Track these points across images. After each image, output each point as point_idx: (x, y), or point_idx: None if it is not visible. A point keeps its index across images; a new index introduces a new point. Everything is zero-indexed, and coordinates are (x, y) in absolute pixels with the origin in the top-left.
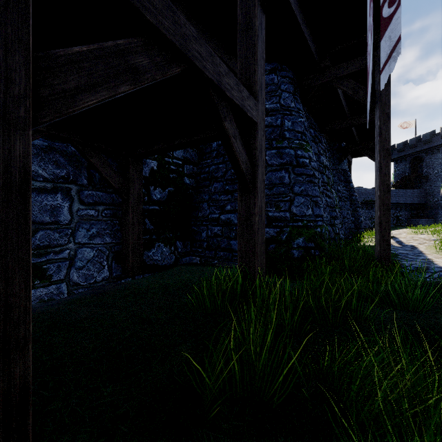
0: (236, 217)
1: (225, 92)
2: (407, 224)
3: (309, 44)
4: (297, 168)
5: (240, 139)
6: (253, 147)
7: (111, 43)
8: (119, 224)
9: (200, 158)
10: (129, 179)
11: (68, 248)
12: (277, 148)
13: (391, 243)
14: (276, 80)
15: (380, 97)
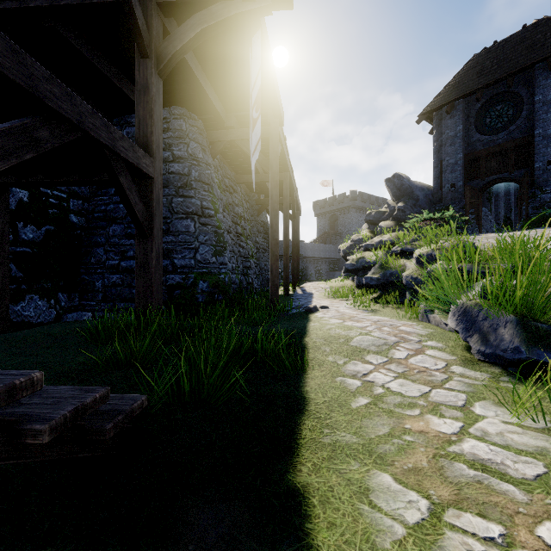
0: None
1: (120, 154)
2: (327, 278)
3: (215, 104)
4: (203, 218)
5: (136, 191)
6: (150, 198)
7: (19, 123)
8: None
9: (93, 193)
10: None
11: None
12: (184, 197)
13: (297, 292)
14: (185, 127)
15: (272, 166)
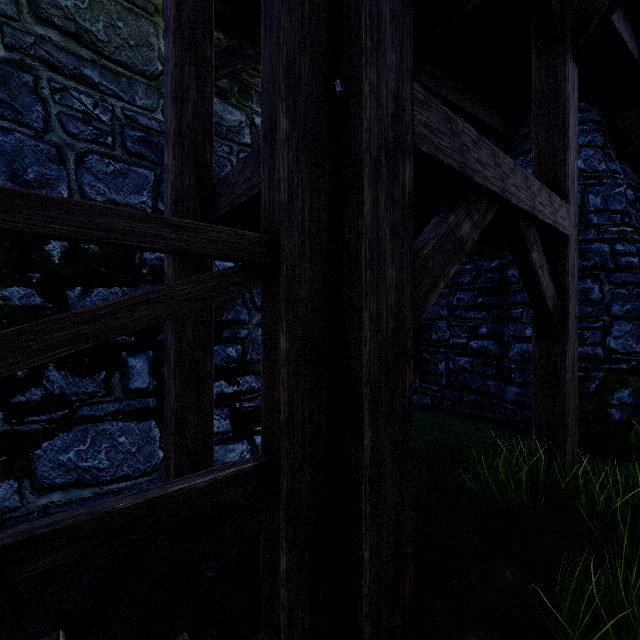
0: (497, 346)
1: (537, 216)
2: None
3: None
4: (616, 274)
5: (547, 266)
6: (560, 270)
7: (445, 226)
8: None
9: None
10: None
11: None
12: None
13: None
14: None
15: None
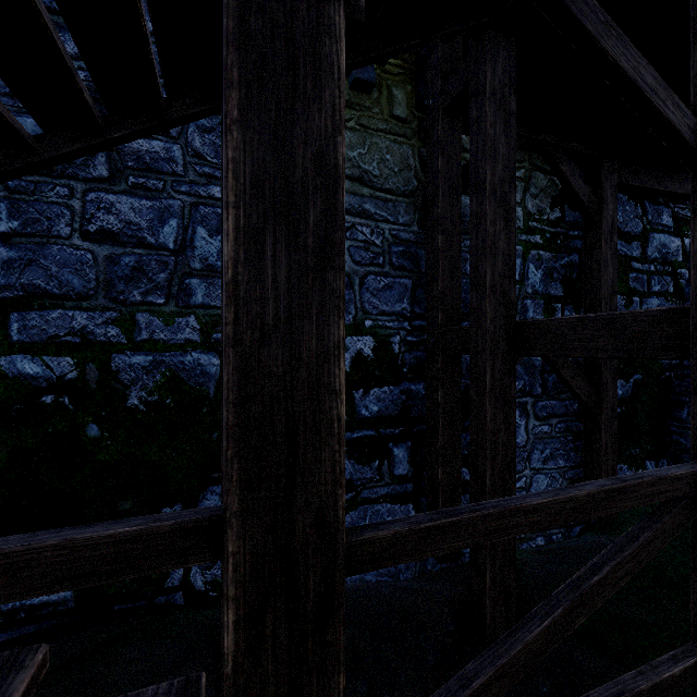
0: None
1: None
2: None
3: None
4: None
5: None
6: None
7: None
8: (572, 441)
9: None
10: (600, 386)
11: (524, 475)
12: None
13: None
14: None
15: None
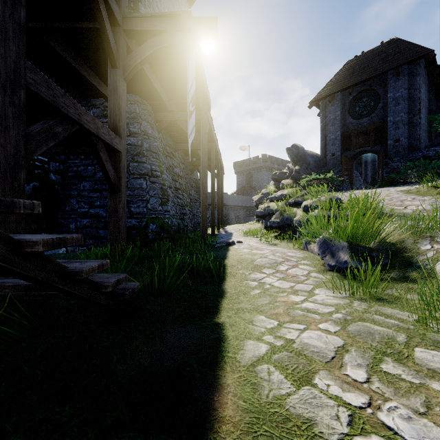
0: (105, 211)
1: (101, 137)
2: (244, 222)
3: (161, 95)
4: (152, 178)
5: (110, 161)
6: (118, 166)
7: (47, 124)
8: None
9: (67, 157)
10: None
11: None
12: (138, 162)
13: (221, 232)
14: (138, 110)
15: (202, 141)
